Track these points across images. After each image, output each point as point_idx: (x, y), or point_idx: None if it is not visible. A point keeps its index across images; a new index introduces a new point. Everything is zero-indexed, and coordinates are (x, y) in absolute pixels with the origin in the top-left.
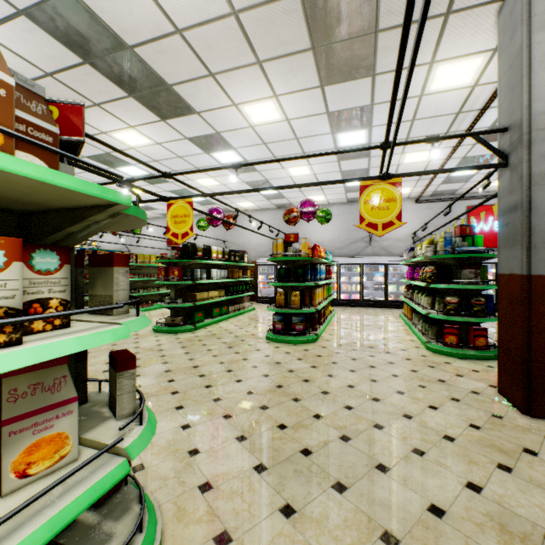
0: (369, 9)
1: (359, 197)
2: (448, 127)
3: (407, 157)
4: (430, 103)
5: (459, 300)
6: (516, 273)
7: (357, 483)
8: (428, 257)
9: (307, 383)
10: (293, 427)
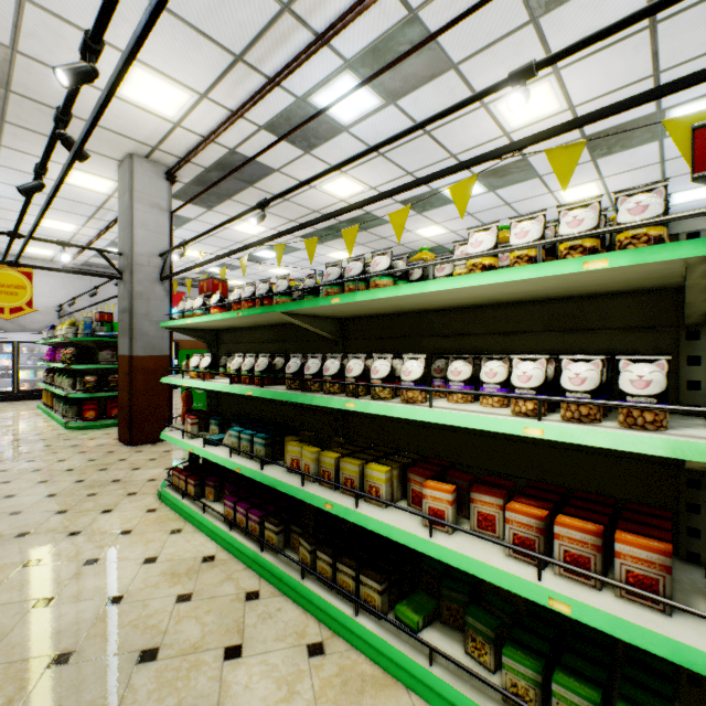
0: None
1: None
2: (93, 213)
3: (48, 222)
4: (71, 190)
5: (99, 378)
6: (127, 355)
7: None
8: (69, 339)
9: None
10: None
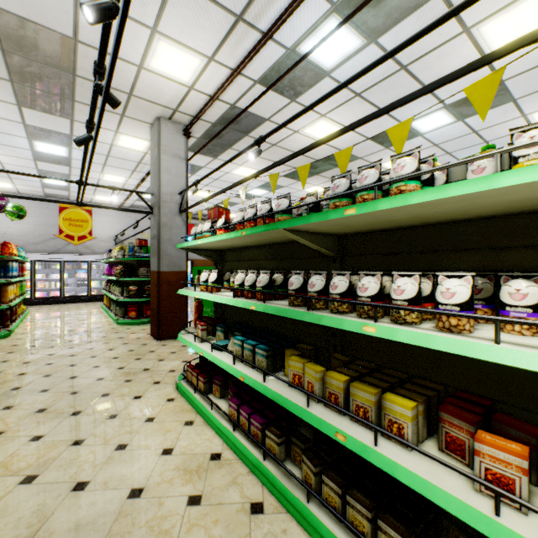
0: (67, 88)
1: (59, 215)
2: (135, 168)
3: (107, 176)
4: (120, 151)
5: (138, 287)
6: (156, 270)
7: (57, 386)
8: (119, 259)
9: (7, 362)
10: (0, 384)
